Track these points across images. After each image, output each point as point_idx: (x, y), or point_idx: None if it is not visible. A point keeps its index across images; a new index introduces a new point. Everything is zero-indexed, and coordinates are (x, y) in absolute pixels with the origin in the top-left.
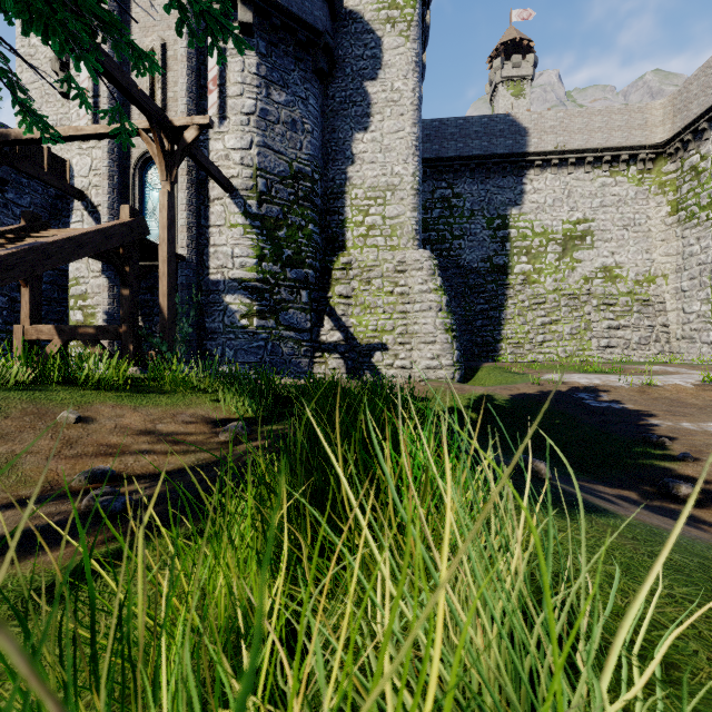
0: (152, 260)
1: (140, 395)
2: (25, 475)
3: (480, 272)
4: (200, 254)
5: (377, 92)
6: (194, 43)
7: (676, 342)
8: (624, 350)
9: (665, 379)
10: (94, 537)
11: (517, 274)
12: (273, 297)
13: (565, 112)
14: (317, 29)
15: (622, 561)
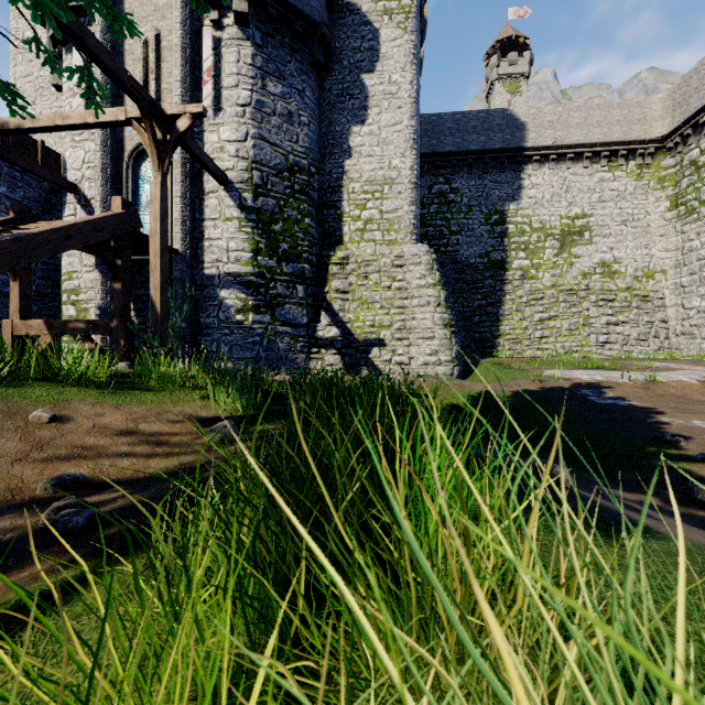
0: (146, 254)
1: (124, 392)
2: None
3: (477, 267)
4: (195, 248)
5: (375, 85)
6: None
7: (676, 338)
8: (623, 346)
9: (669, 376)
10: (45, 562)
11: (515, 269)
12: (268, 292)
13: (564, 107)
14: (314, 20)
15: None
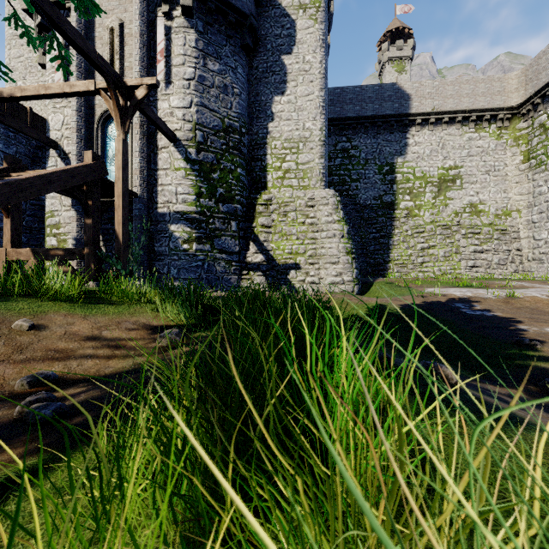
0: (112, 197)
1: (91, 305)
2: None
3: (372, 207)
4: (150, 192)
5: (292, 64)
6: None
7: (528, 262)
8: (487, 269)
9: (524, 292)
10: (15, 450)
11: (402, 209)
12: (208, 226)
13: (440, 82)
14: (244, 12)
15: None
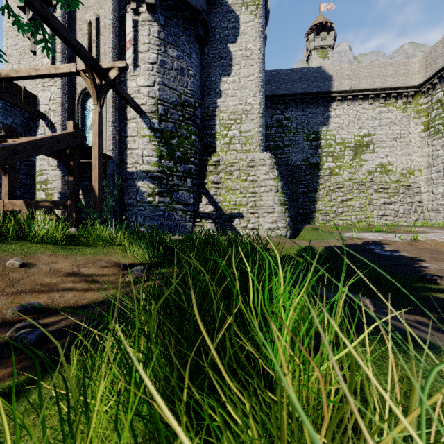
0: (90, 159)
1: (72, 247)
2: None
3: (301, 167)
4: (121, 154)
5: (236, 51)
6: None
7: (428, 212)
8: (394, 218)
9: (425, 236)
10: (4, 369)
11: (325, 169)
12: (168, 183)
13: (356, 65)
14: (197, 9)
15: None
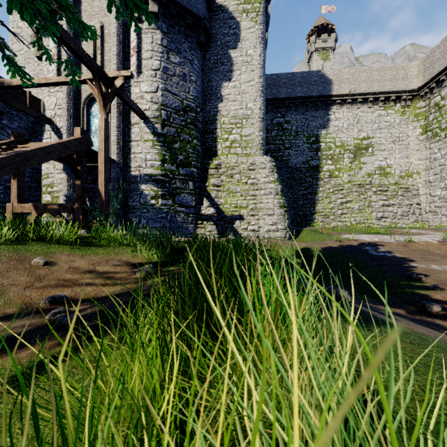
0: (95, 163)
1: (86, 248)
2: (9, 299)
3: (301, 170)
4: (125, 158)
5: (237, 57)
6: (119, 18)
7: (426, 214)
8: (393, 220)
9: (420, 238)
10: (52, 341)
11: (325, 171)
12: (171, 186)
13: (355, 70)
14: (199, 16)
15: (406, 359)
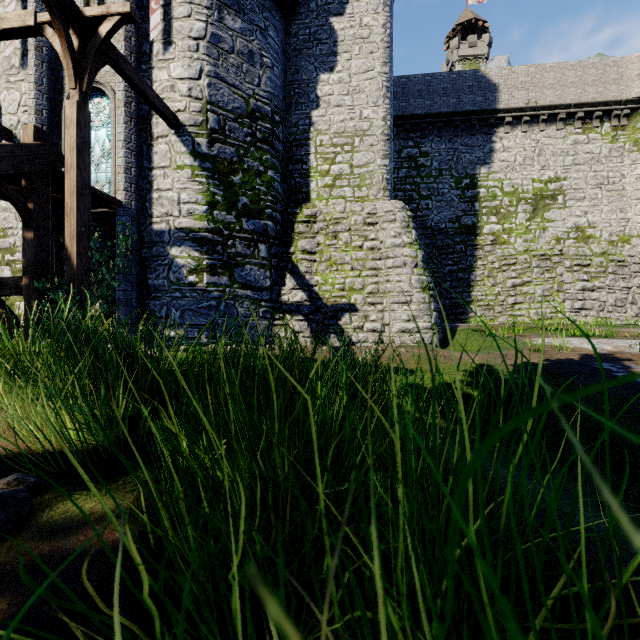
0: None
1: None
2: None
3: (447, 232)
4: (142, 200)
5: (344, 29)
6: None
7: None
8: (599, 313)
9: None
10: None
11: (486, 234)
12: (226, 250)
13: (537, 67)
14: None
15: None
